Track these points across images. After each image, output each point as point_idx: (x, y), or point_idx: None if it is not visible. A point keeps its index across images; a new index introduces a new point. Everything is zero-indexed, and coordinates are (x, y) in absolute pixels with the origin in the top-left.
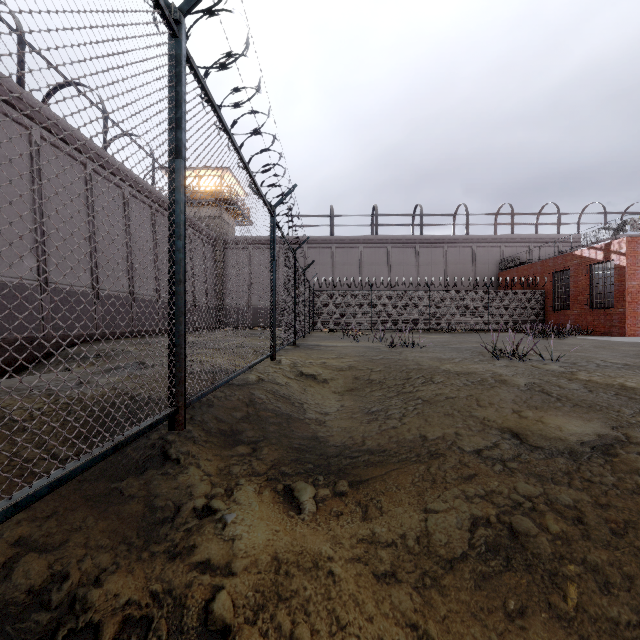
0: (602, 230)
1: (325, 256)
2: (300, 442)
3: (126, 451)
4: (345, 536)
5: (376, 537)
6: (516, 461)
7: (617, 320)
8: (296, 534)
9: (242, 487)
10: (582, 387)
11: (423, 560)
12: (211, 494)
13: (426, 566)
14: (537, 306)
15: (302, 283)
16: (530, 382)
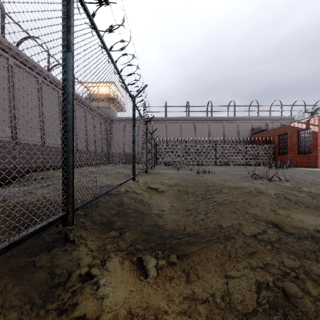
0: (305, 113)
1: (162, 127)
2: (148, 228)
3: (42, 236)
4: (175, 295)
5: (195, 296)
6: (279, 243)
7: (313, 159)
8: (144, 294)
9: (111, 259)
10: (307, 196)
11: (227, 314)
12: (92, 264)
13: (229, 318)
14: (271, 152)
15: (150, 140)
16: (277, 193)
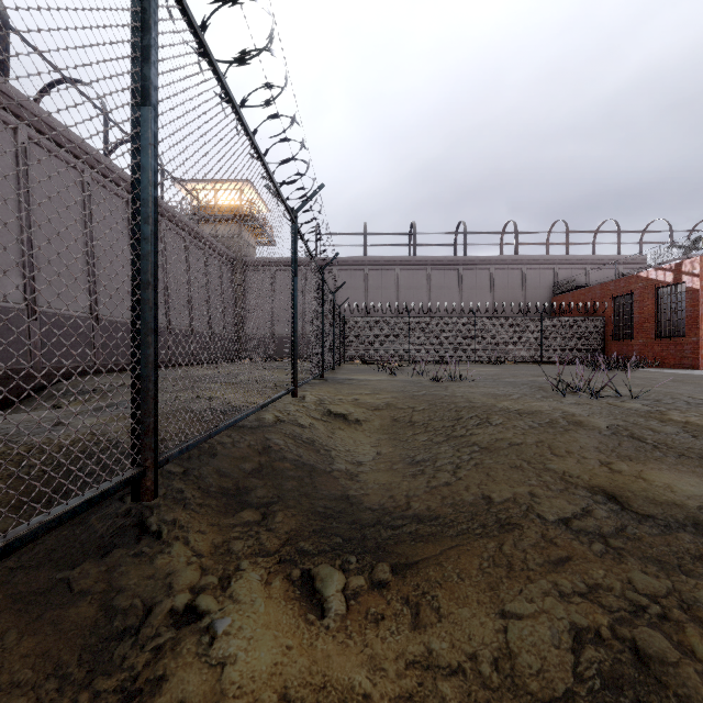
0: (672, 248)
1: (357, 279)
2: (325, 504)
3: (89, 521)
4: (388, 657)
5: (434, 658)
6: (621, 537)
7: (689, 350)
8: (316, 654)
9: (243, 574)
10: (682, 431)
11: (507, 701)
12: (199, 586)
13: None
14: (596, 335)
15: (331, 308)
16: (613, 424)
